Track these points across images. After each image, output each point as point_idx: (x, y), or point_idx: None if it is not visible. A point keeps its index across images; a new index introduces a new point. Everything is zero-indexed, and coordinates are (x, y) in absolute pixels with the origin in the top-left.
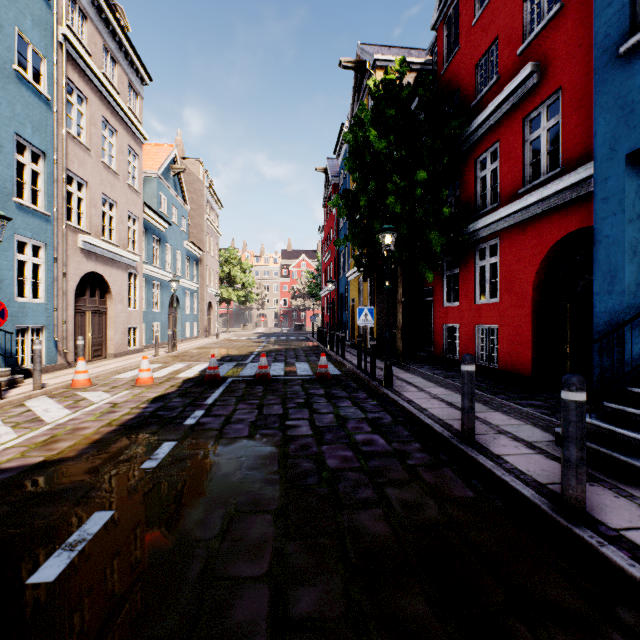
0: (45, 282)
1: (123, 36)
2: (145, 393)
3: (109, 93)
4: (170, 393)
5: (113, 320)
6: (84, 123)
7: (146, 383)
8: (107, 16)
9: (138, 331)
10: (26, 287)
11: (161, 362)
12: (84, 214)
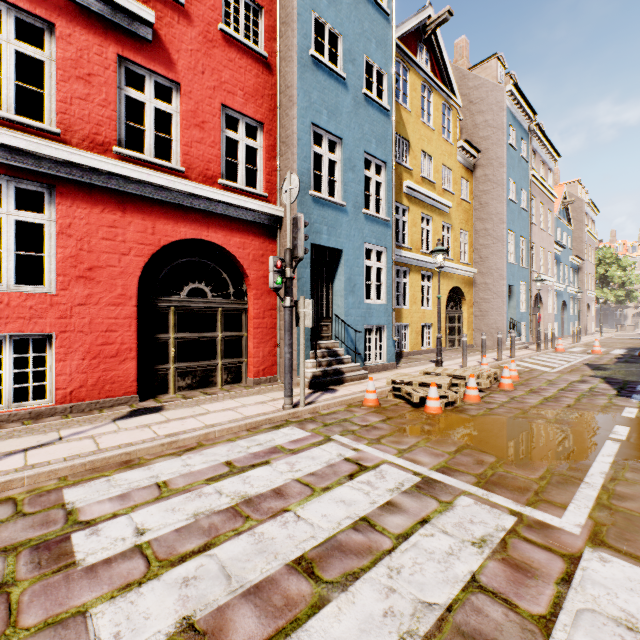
0: (525, 301)
1: (548, 145)
2: (604, 356)
3: (543, 186)
4: (621, 357)
5: (542, 320)
6: (533, 212)
7: (598, 353)
8: (543, 143)
9: (550, 327)
10: (520, 305)
11: (581, 347)
12: (533, 262)
